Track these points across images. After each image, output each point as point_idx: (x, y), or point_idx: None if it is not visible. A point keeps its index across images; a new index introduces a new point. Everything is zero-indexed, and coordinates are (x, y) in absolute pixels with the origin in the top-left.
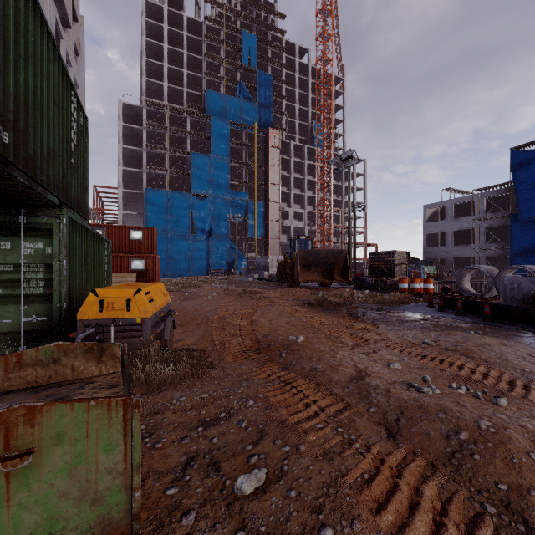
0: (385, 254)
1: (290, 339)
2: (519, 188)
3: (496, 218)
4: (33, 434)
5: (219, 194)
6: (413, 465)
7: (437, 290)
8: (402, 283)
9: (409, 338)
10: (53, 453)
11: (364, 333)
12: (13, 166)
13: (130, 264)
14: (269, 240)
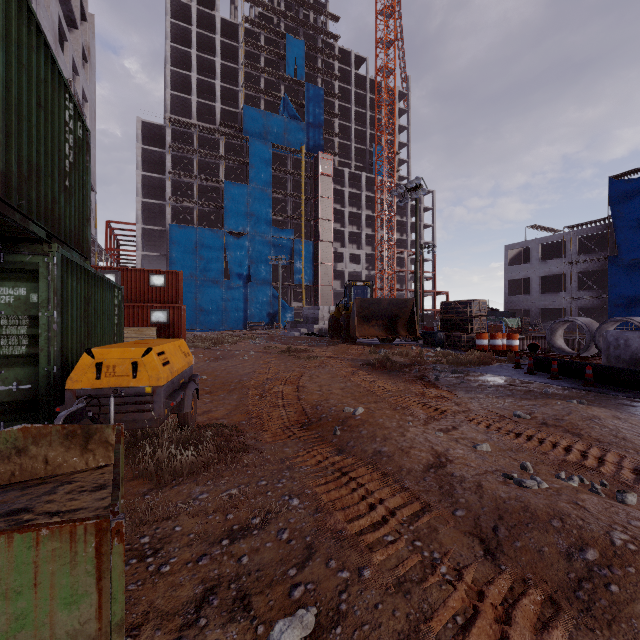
0: (460, 304)
1: (346, 411)
2: (619, 225)
3: (592, 261)
4: None
5: (259, 231)
6: (525, 601)
7: (521, 347)
8: (481, 339)
9: (496, 410)
10: None
11: (439, 403)
12: None
13: (150, 316)
14: (319, 287)
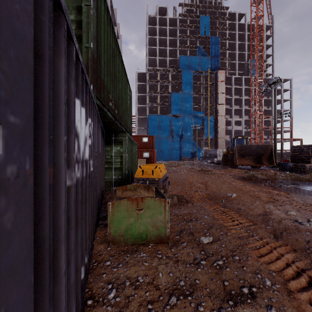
0: (304, 147)
1: (228, 195)
2: None
3: None
4: (142, 204)
5: (186, 114)
6: (283, 247)
7: None
8: None
9: (310, 202)
10: (147, 211)
11: (277, 196)
12: (117, 121)
13: (143, 154)
14: (217, 139)
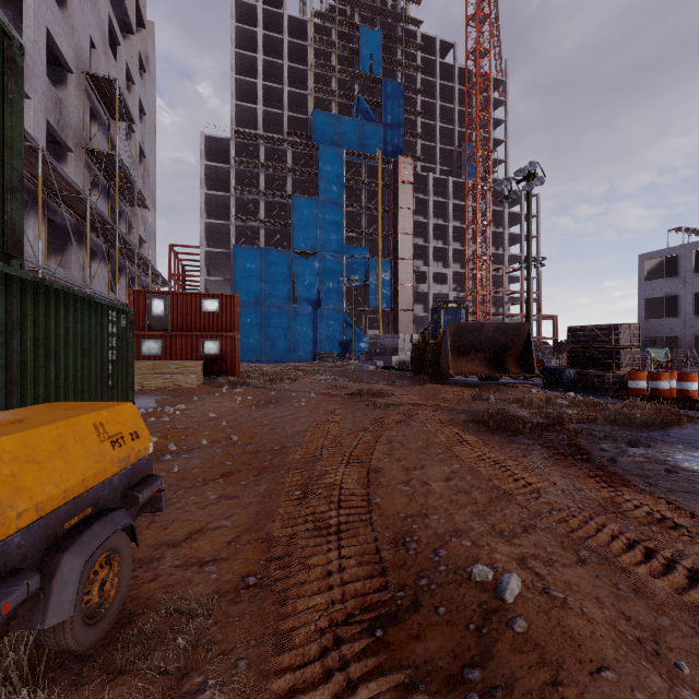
0: (599, 330)
1: (477, 579)
2: None
3: None
4: None
5: (330, 250)
6: None
7: None
8: (636, 380)
9: None
10: None
11: (680, 547)
12: None
13: (200, 347)
14: (398, 312)
